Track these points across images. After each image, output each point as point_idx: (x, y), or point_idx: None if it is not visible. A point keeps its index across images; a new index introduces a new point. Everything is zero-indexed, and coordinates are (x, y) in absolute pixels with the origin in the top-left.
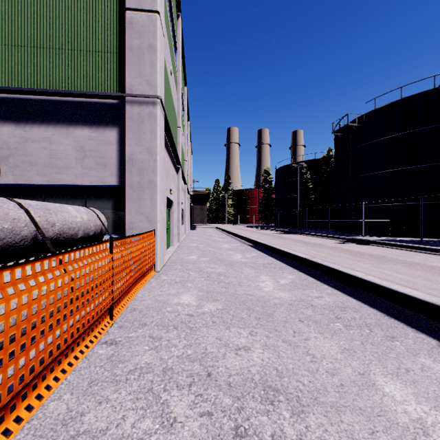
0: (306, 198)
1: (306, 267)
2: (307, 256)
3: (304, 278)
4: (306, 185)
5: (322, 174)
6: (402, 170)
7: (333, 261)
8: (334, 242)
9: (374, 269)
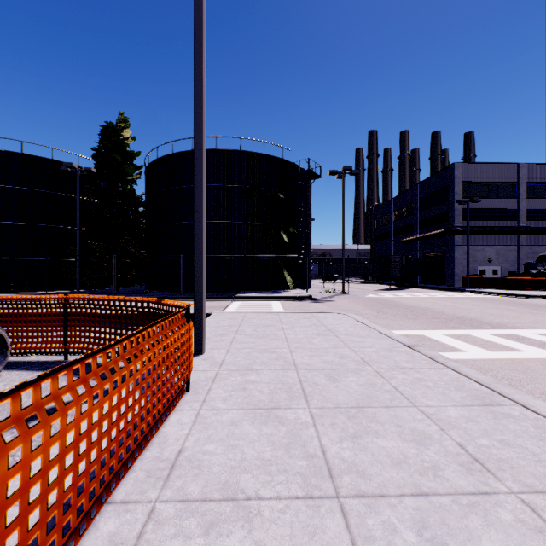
0: None
1: None
2: None
3: None
4: None
5: None
6: (24, 225)
7: None
8: None
9: None
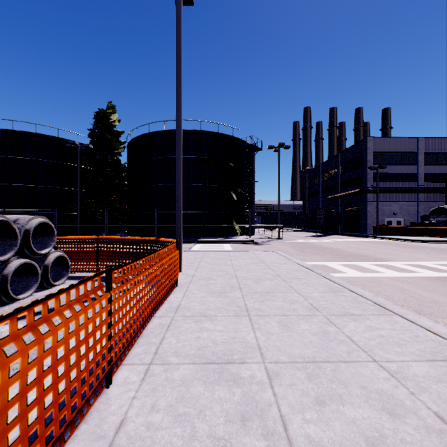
0: None
1: None
2: None
3: None
4: None
5: None
6: (37, 187)
7: None
8: None
9: None
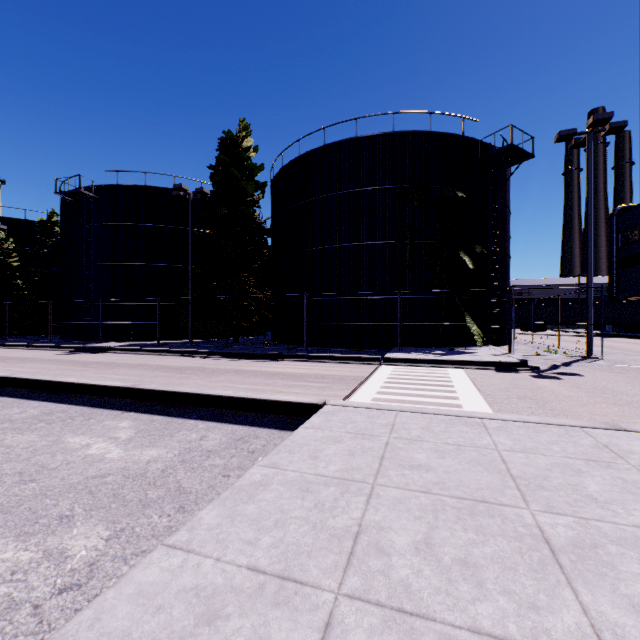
0: (8, 283)
1: (4, 387)
2: (6, 374)
3: (0, 401)
4: (8, 262)
5: (41, 249)
6: (146, 266)
7: (49, 375)
8: (57, 353)
9: (97, 376)
